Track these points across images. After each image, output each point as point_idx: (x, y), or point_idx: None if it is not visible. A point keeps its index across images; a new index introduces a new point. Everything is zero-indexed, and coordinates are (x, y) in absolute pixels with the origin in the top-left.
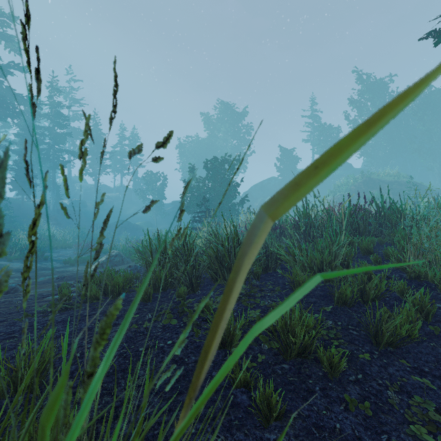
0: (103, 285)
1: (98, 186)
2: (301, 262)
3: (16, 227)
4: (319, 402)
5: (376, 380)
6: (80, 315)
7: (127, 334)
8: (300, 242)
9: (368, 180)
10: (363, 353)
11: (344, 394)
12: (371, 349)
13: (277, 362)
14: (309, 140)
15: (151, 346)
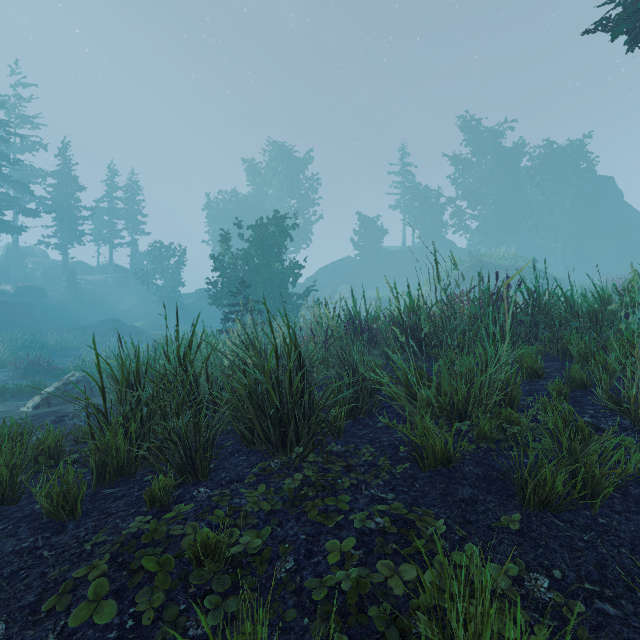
0: None
1: (70, 263)
2: (425, 400)
3: None
4: None
5: None
6: None
7: None
8: (420, 357)
9: (478, 264)
10: None
11: None
12: None
13: None
14: (398, 206)
15: None
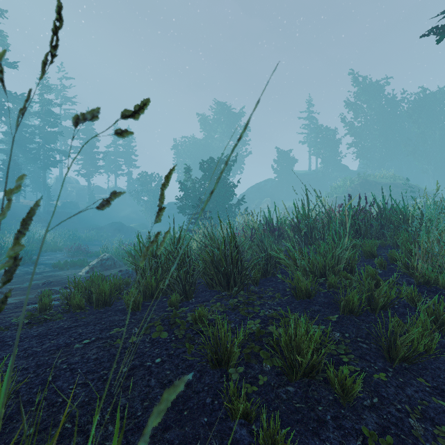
0: (21, 325)
1: (91, 187)
2: (302, 267)
3: (4, 229)
4: (332, 436)
5: (394, 405)
6: (59, 327)
7: (110, 351)
8: (301, 245)
9: (364, 182)
10: (376, 371)
11: (361, 426)
12: (384, 365)
13: (280, 384)
14: (305, 141)
15: (137, 366)
